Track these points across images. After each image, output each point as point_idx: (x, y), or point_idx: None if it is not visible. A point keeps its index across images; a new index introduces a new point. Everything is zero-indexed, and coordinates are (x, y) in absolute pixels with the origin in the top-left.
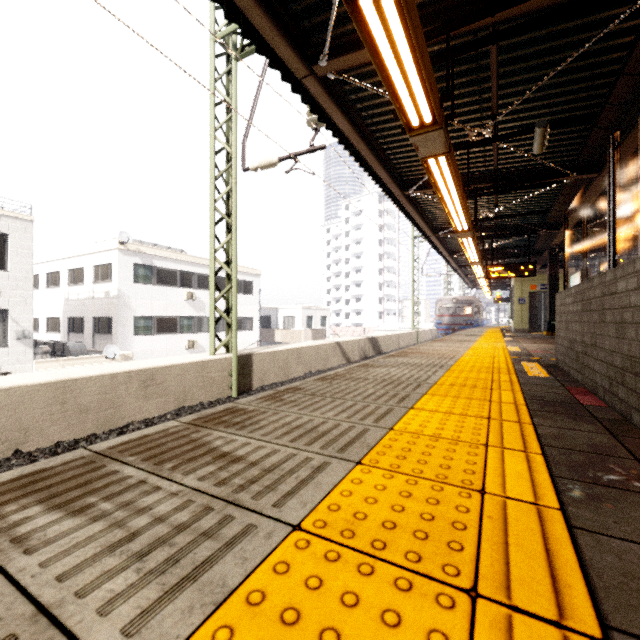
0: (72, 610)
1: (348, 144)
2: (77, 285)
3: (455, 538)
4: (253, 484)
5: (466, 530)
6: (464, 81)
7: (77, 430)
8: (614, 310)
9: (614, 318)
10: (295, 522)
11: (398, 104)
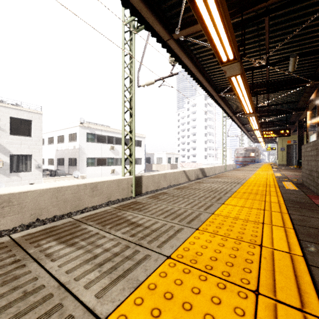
0: (73, 285)
1: (189, 71)
2: (61, 143)
3: (247, 267)
4: (147, 237)
5: (252, 263)
6: (250, 36)
7: (63, 210)
8: None
9: None
10: (168, 255)
11: (216, 51)
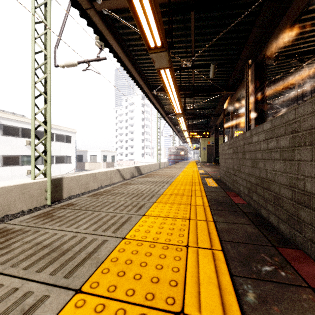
0: None
1: (119, 59)
2: None
3: None
4: None
5: None
6: (179, 34)
7: None
8: (251, 152)
9: (251, 156)
10: None
11: (141, 29)
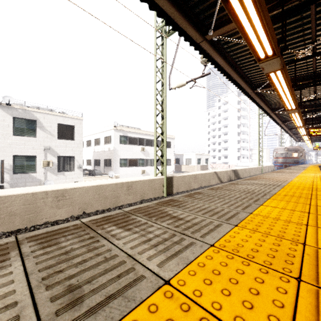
0: (138, 257)
1: (222, 70)
2: (97, 145)
3: (289, 259)
4: (190, 228)
5: (295, 257)
6: (293, 26)
7: (103, 206)
8: None
9: None
10: (211, 244)
11: (252, 49)
